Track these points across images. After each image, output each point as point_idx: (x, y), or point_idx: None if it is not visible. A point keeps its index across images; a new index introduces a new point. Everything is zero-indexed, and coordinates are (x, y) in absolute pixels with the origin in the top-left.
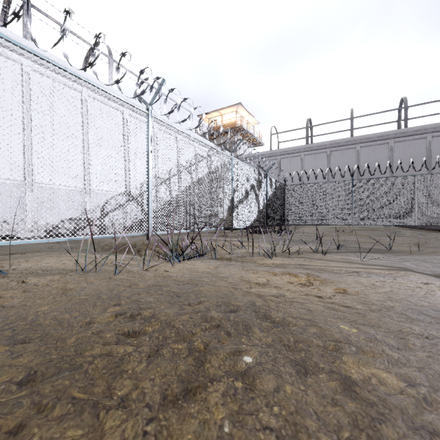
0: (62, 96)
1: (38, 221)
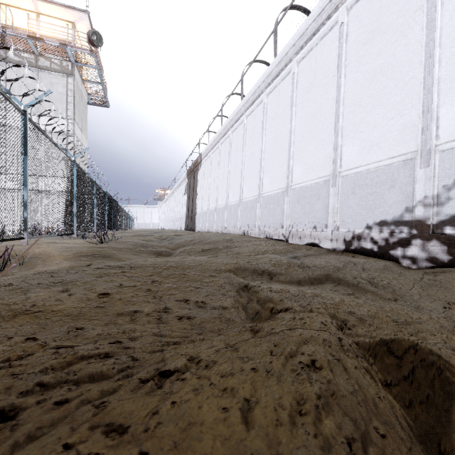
0: None
1: (340, 227)
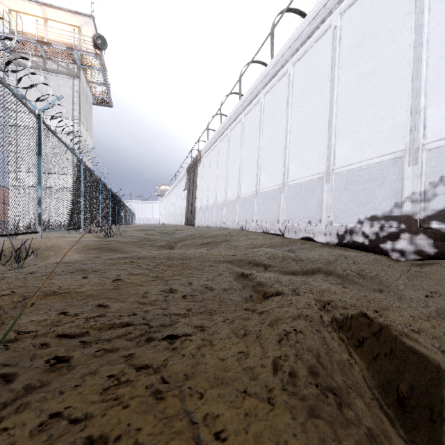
0: (377, 0)
1: (333, 222)
